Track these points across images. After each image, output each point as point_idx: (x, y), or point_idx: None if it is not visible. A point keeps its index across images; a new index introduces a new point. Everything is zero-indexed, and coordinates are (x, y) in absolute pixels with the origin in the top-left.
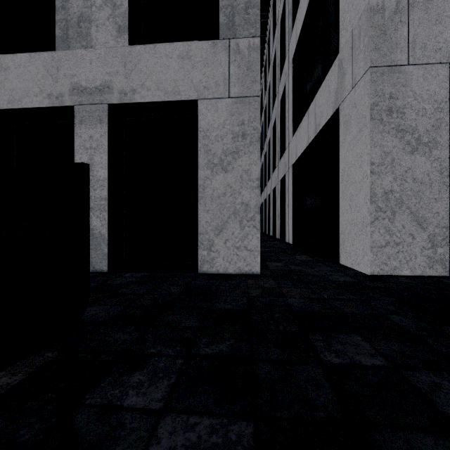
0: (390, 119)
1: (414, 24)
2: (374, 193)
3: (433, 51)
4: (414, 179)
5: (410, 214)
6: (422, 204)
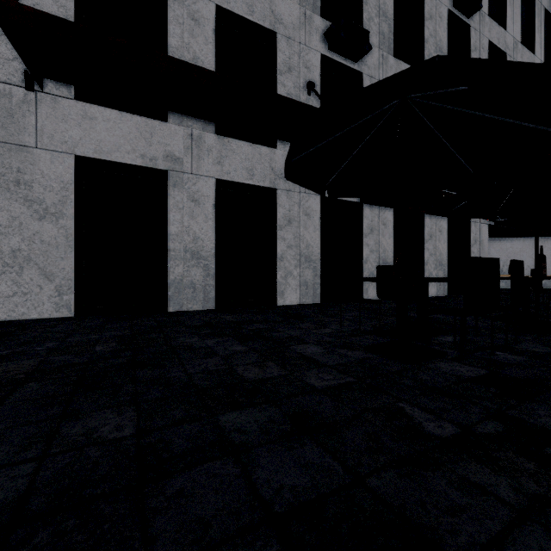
0: (18, 189)
1: (42, 117)
2: (1, 251)
3: (60, 142)
4: (42, 241)
5: (39, 269)
6: (50, 262)
